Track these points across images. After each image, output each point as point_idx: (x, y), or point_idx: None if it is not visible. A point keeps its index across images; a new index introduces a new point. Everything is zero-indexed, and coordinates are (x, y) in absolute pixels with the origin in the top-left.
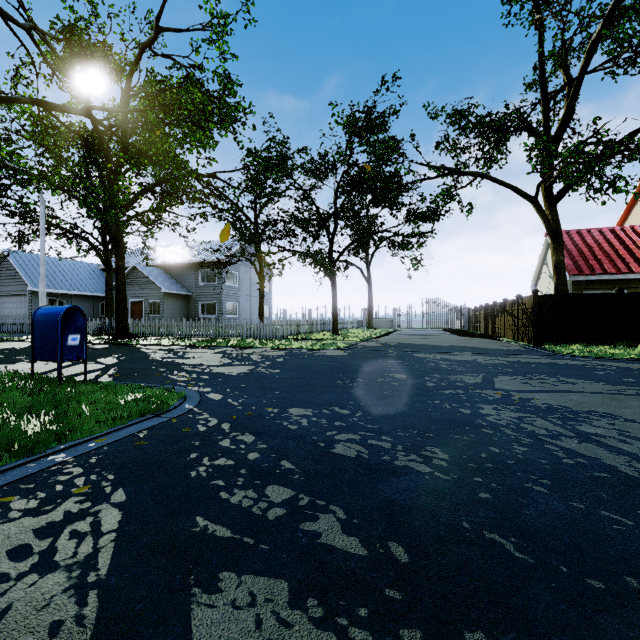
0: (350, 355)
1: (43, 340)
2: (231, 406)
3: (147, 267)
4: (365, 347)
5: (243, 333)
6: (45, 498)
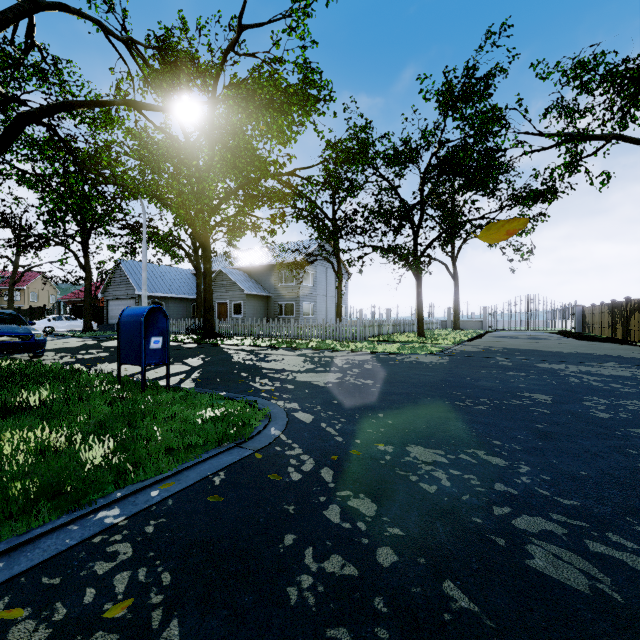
0: (450, 362)
1: (128, 342)
2: (327, 435)
3: (231, 270)
4: (463, 352)
5: (322, 334)
6: (61, 624)
